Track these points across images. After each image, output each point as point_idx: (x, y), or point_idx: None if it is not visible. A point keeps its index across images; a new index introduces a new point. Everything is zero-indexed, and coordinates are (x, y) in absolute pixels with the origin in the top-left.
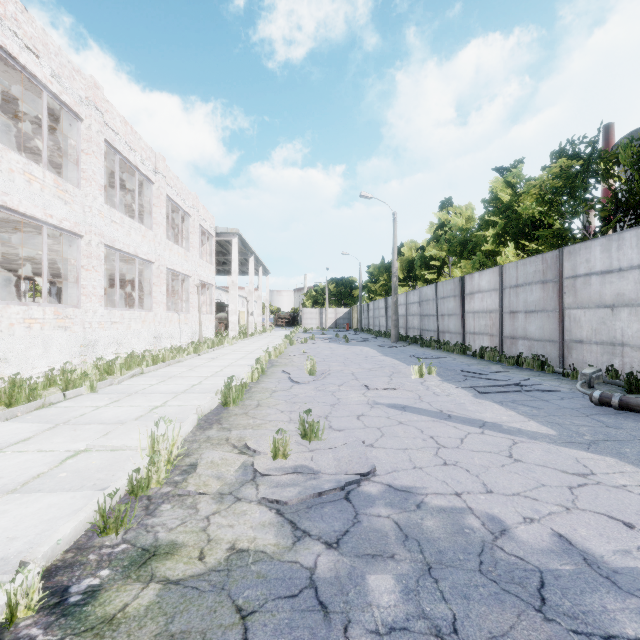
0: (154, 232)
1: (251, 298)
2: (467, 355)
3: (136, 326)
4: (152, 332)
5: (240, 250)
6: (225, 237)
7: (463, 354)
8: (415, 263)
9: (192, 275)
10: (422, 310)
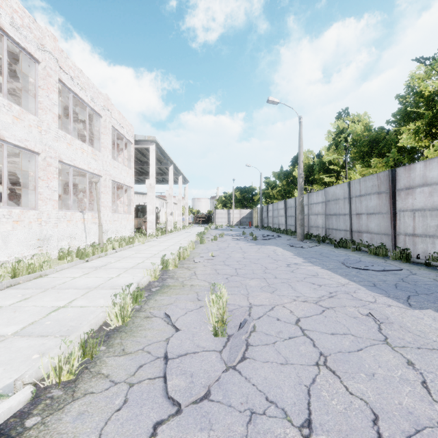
0: (40, 118)
1: (170, 200)
2: (412, 262)
3: (0, 227)
4: (35, 233)
5: (161, 160)
6: (143, 144)
7: (406, 261)
8: (314, 168)
9: (103, 175)
10: (329, 209)
